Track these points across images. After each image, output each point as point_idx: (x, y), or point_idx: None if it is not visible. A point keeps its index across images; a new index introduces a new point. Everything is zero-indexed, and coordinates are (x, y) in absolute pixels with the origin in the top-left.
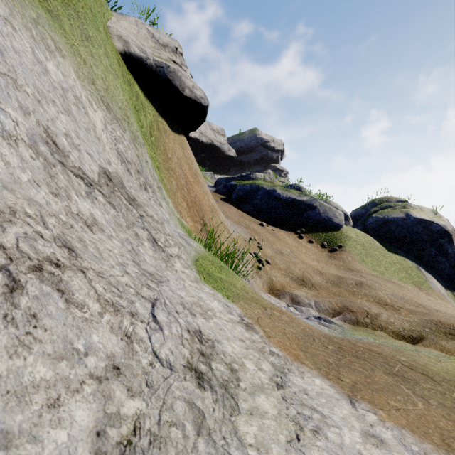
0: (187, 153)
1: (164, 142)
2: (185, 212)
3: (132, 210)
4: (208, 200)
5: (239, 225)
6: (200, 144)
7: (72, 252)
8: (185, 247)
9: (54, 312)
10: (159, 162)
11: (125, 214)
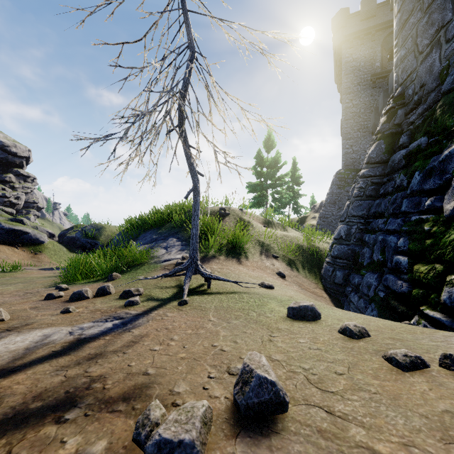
0: None
1: None
2: None
3: None
4: None
5: None
6: None
7: None
8: None
9: None
10: None
11: None
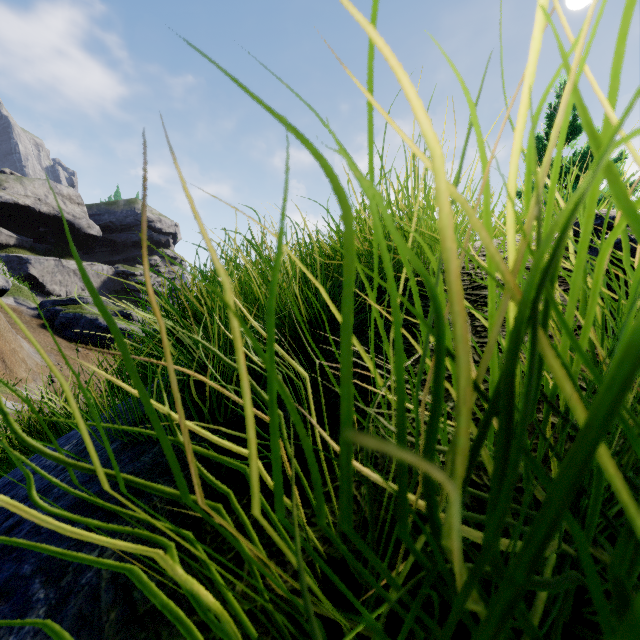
0: None
1: None
2: None
3: None
4: (10, 347)
5: (49, 354)
6: (36, 214)
7: None
8: None
9: None
10: None
11: None
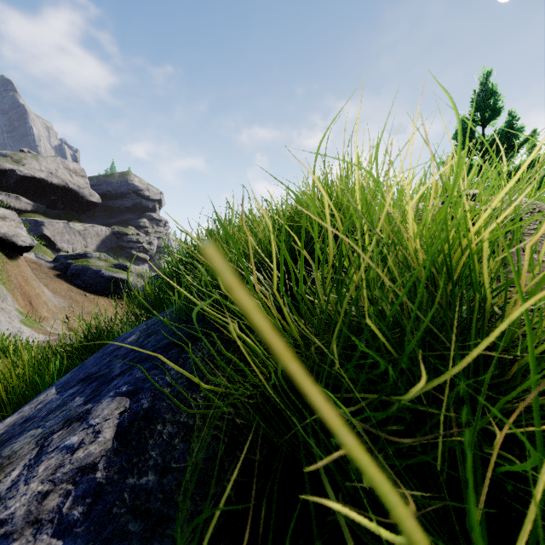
0: (21, 268)
1: (7, 268)
2: (19, 301)
3: (3, 311)
4: (35, 292)
5: (64, 298)
6: (48, 185)
7: (0, 321)
8: (18, 318)
9: (3, 326)
10: (4, 280)
11: (2, 313)
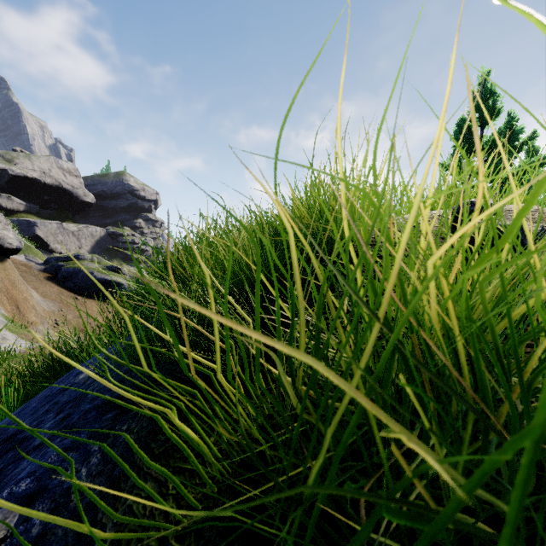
0: (8, 271)
1: None
2: (6, 305)
3: None
4: (23, 296)
5: (54, 302)
6: (41, 185)
7: None
8: (3, 324)
9: None
10: None
11: None
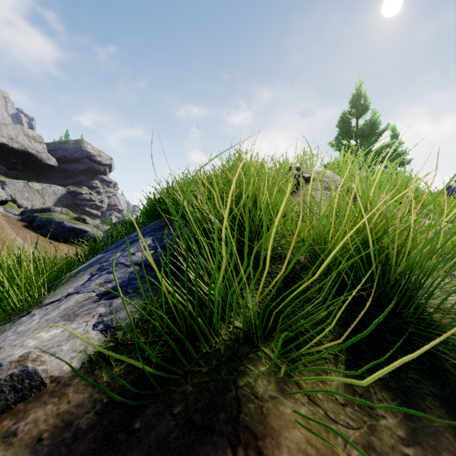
0: None
1: None
2: None
3: None
4: (10, 238)
5: (32, 244)
6: (9, 149)
7: None
8: None
9: None
10: None
11: None
